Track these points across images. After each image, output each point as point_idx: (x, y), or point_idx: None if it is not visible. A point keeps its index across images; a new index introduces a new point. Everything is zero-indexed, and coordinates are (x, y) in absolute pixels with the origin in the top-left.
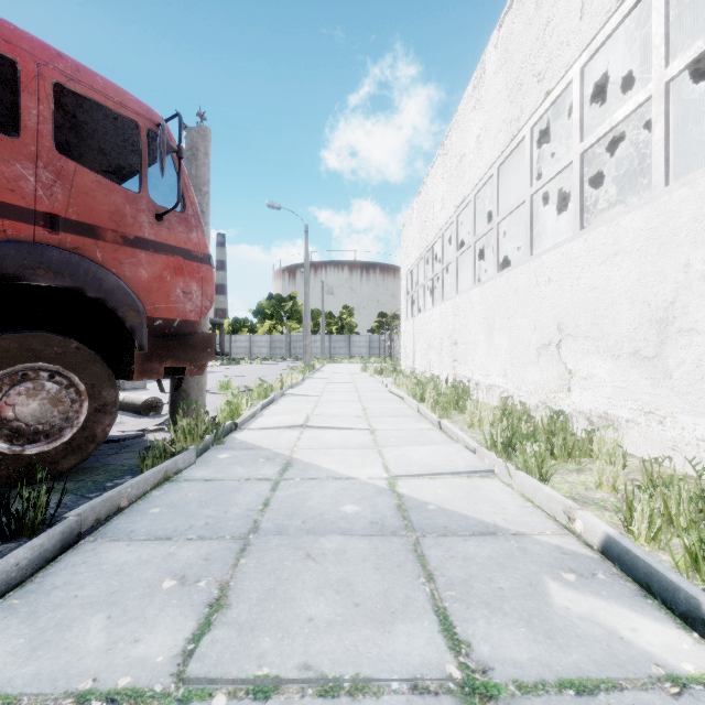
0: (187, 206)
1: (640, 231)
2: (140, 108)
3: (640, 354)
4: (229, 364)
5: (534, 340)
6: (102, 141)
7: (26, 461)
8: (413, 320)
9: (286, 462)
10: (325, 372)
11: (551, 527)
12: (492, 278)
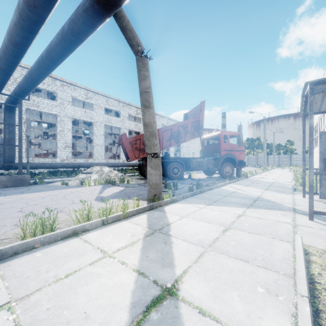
0: (242, 144)
1: None
2: (236, 133)
3: None
4: None
5: None
6: None
7: (227, 176)
8: None
9: (258, 180)
10: (272, 171)
11: (291, 184)
12: None
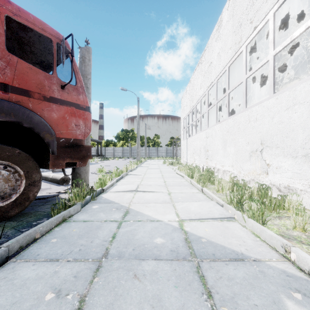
0: (77, 82)
1: (309, 92)
2: (53, 32)
3: (309, 156)
4: (104, 160)
5: (248, 149)
6: (37, 52)
7: None
8: (186, 140)
9: (126, 210)
10: (146, 164)
11: (274, 255)
12: (226, 119)
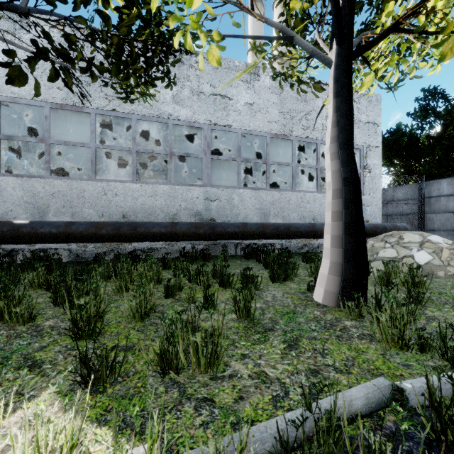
0: None
1: None
2: None
3: None
4: None
5: None
6: None
7: None
8: None
9: None
10: None
11: None
12: None
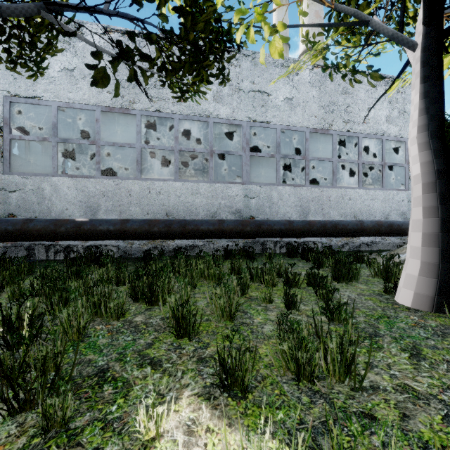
0: None
1: None
2: None
3: None
4: None
5: None
6: None
7: None
8: None
9: None
10: None
11: None
12: None
